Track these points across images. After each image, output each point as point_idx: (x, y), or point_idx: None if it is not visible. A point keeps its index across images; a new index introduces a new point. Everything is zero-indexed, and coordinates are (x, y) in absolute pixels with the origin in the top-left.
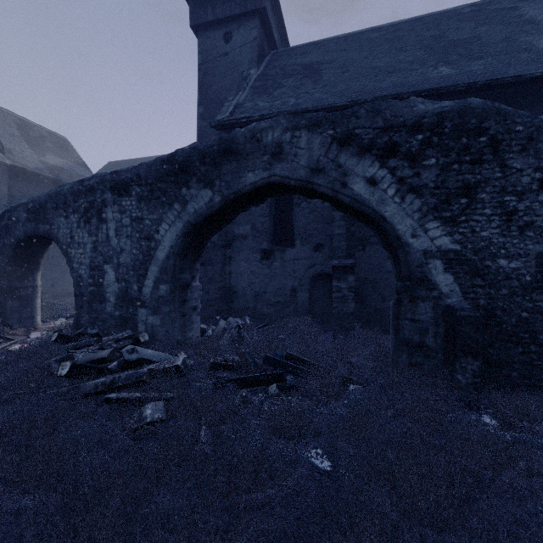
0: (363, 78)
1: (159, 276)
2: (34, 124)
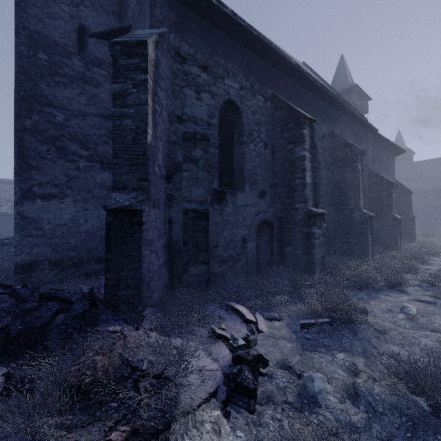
0: (437, 180)
1: None
2: None
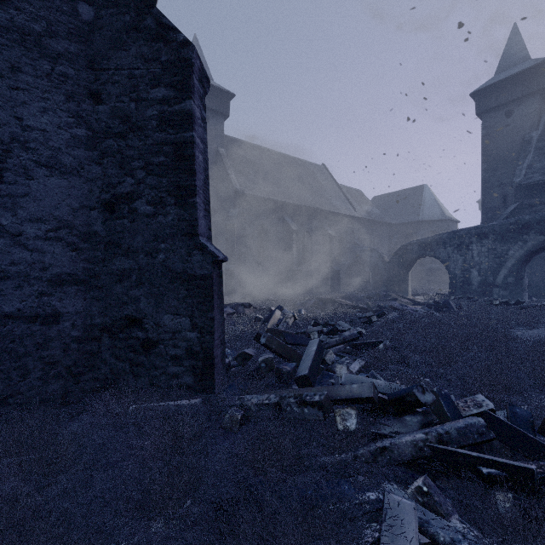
0: None
1: (508, 274)
2: (349, 187)
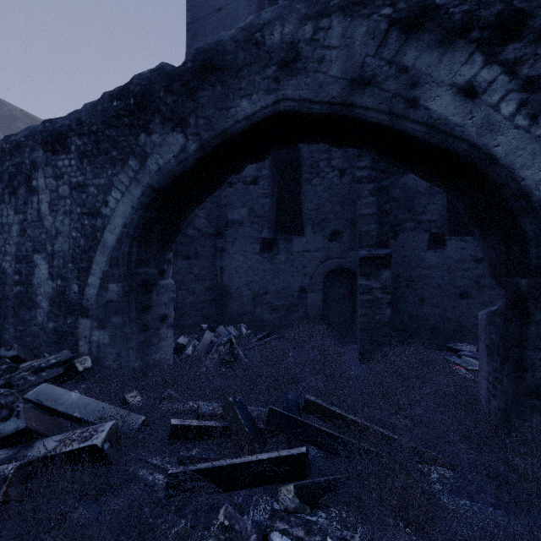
0: None
1: (108, 270)
2: (5, 103)
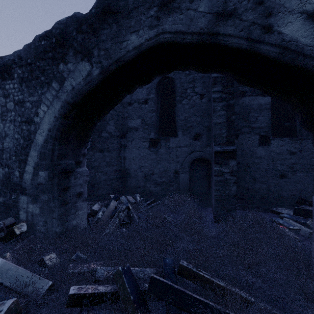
0: None
1: (38, 161)
2: None
